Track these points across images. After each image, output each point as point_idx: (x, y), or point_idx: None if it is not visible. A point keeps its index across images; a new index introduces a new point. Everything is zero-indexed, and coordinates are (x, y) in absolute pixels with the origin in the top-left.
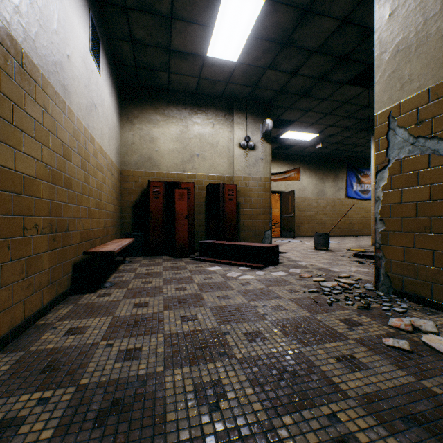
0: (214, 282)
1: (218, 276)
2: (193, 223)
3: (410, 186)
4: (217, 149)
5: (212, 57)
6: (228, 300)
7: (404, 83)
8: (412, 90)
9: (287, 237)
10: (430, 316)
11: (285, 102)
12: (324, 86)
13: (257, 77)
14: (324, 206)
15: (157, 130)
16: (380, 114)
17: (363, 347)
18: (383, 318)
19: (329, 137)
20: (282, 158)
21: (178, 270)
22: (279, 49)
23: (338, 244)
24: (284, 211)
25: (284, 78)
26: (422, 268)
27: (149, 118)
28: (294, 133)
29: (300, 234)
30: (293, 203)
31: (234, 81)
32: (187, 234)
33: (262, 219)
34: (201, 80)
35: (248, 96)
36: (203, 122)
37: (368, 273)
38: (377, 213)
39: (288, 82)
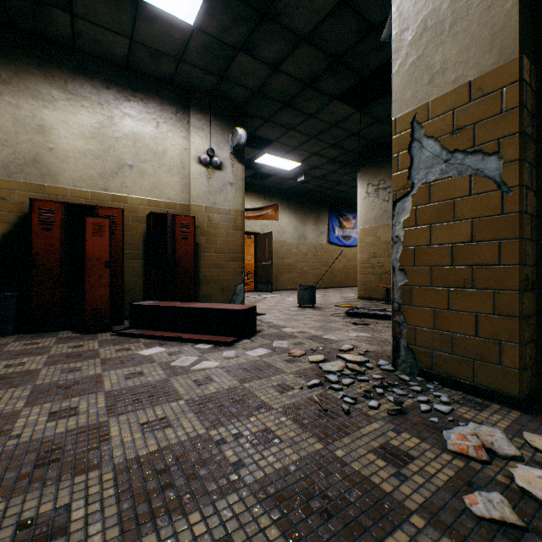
0: (144, 383)
1: (155, 368)
2: (121, 274)
3: (443, 221)
4: (163, 162)
5: (152, 4)
6: (165, 433)
7: (435, 74)
8: (446, 84)
9: (263, 291)
10: (483, 414)
11: (263, 111)
12: (311, 97)
13: (225, 62)
14: (306, 253)
15: (52, 113)
16: (400, 118)
17: (444, 534)
18: (431, 430)
19: (313, 169)
20: (257, 190)
21: (80, 361)
22: (257, 21)
23: (324, 299)
24: (259, 258)
25: (262, 72)
26: (461, 339)
27: (35, 89)
28: (273, 158)
29: (278, 287)
30: (270, 248)
31: (191, 60)
32: (109, 293)
33: (232, 267)
34: (134, 45)
35: (213, 91)
36: (140, 115)
37: (372, 339)
38: (396, 260)
39: (267, 79)
